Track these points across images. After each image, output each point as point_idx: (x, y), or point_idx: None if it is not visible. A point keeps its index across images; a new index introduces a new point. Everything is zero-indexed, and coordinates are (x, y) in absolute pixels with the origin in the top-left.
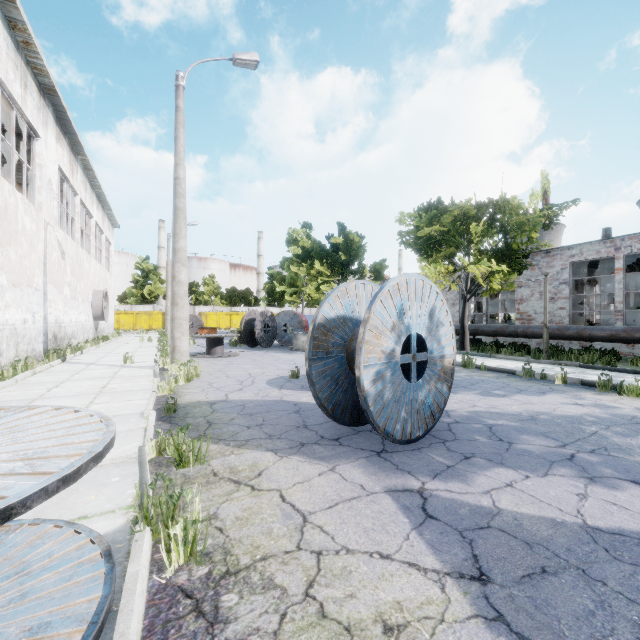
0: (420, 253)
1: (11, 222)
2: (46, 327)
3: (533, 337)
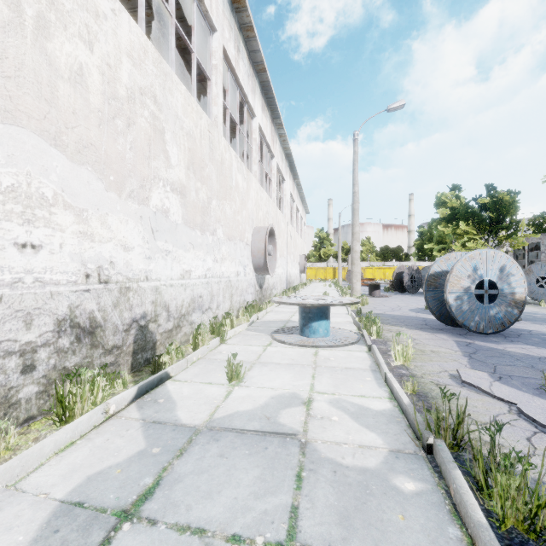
0: None
1: (279, 227)
2: (287, 276)
3: None
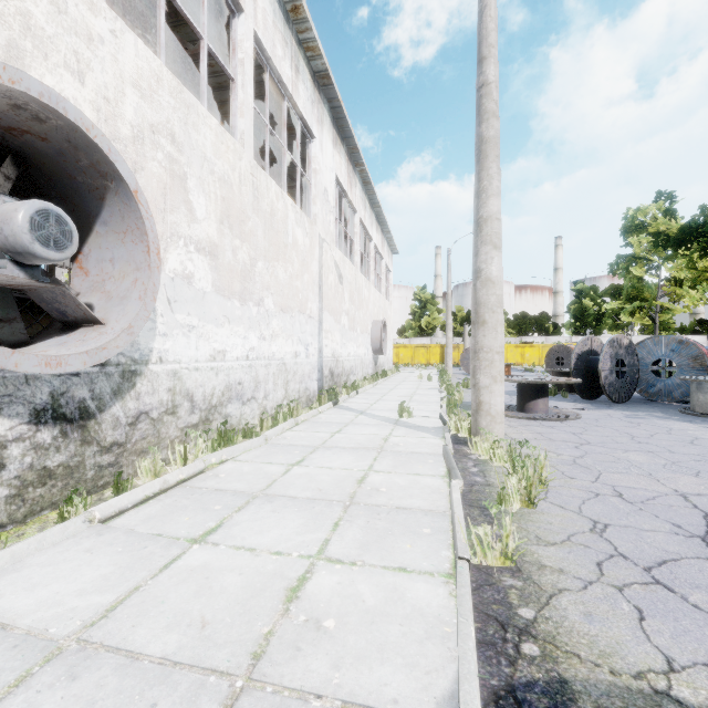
0: None
1: (279, 232)
2: (321, 362)
3: None
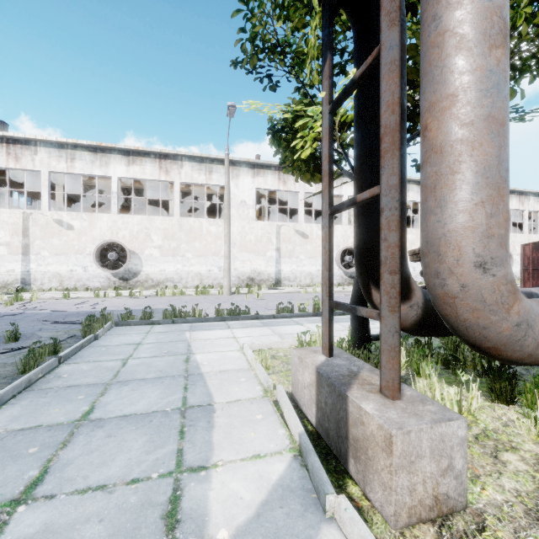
0: None
1: None
2: None
3: None
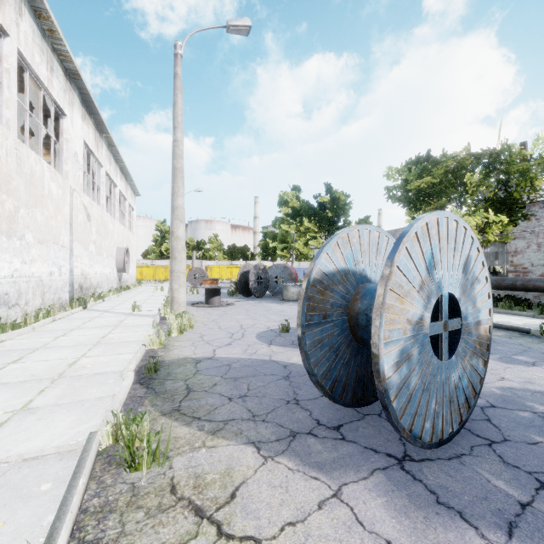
0: (408, 206)
1: (37, 187)
2: (72, 279)
3: (535, 290)
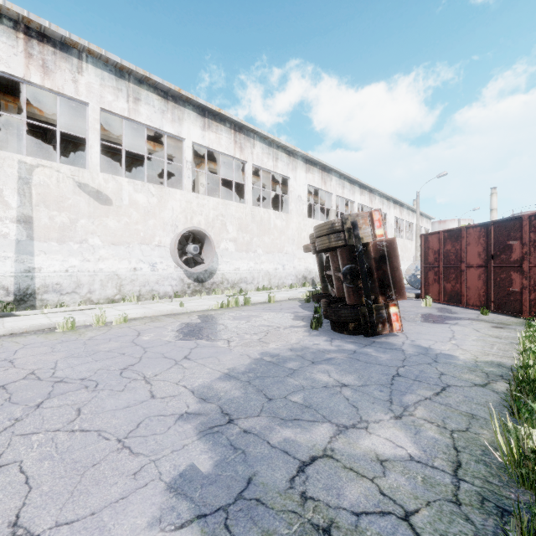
0: None
1: None
2: None
3: None
